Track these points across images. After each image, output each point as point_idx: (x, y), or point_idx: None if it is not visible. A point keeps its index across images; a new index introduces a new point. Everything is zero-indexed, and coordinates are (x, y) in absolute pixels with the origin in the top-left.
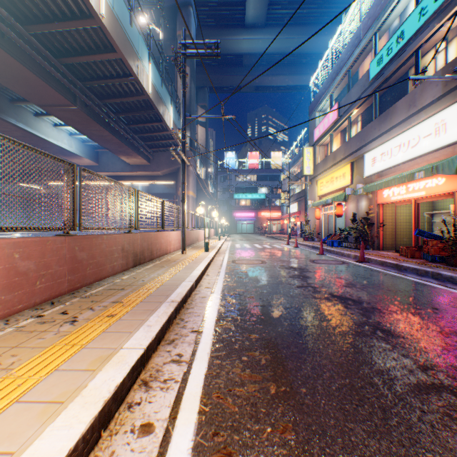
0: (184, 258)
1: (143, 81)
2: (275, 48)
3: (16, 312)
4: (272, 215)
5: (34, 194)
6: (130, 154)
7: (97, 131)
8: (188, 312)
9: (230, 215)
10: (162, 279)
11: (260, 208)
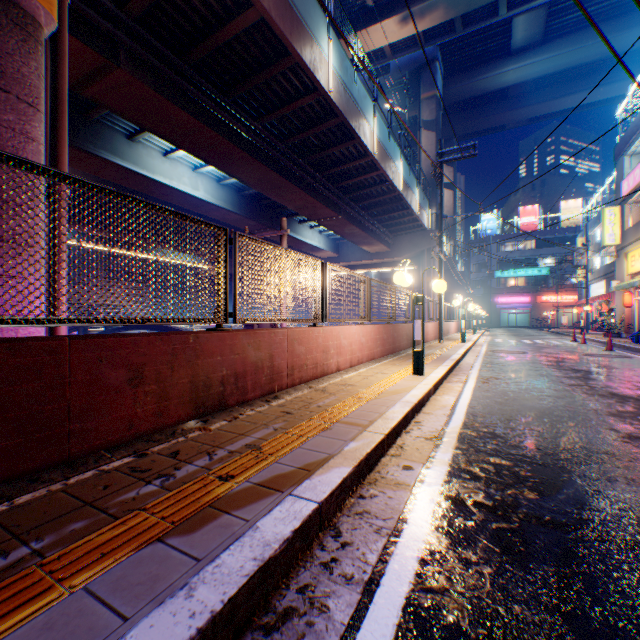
0: (443, 345)
1: (396, 181)
2: (561, 65)
3: (383, 356)
4: (561, 299)
5: (386, 304)
6: (372, 244)
7: (349, 230)
8: (461, 366)
9: (488, 301)
10: (437, 353)
11: (539, 290)
